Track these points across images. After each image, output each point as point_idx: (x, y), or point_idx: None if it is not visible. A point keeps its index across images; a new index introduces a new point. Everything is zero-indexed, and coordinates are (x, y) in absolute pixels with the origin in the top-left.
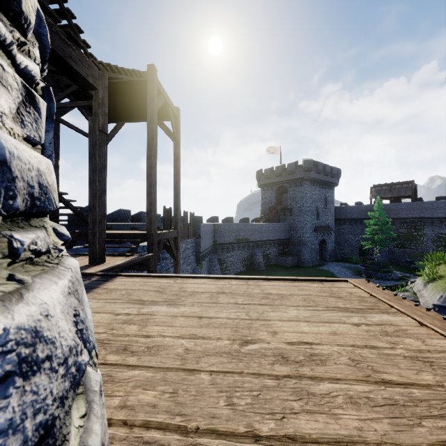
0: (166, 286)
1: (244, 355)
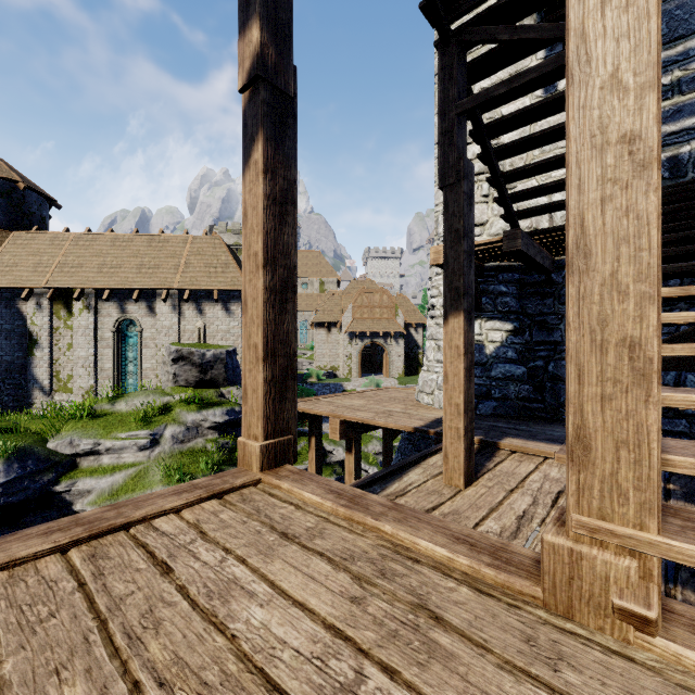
0: (383, 417)
1: (383, 402)
